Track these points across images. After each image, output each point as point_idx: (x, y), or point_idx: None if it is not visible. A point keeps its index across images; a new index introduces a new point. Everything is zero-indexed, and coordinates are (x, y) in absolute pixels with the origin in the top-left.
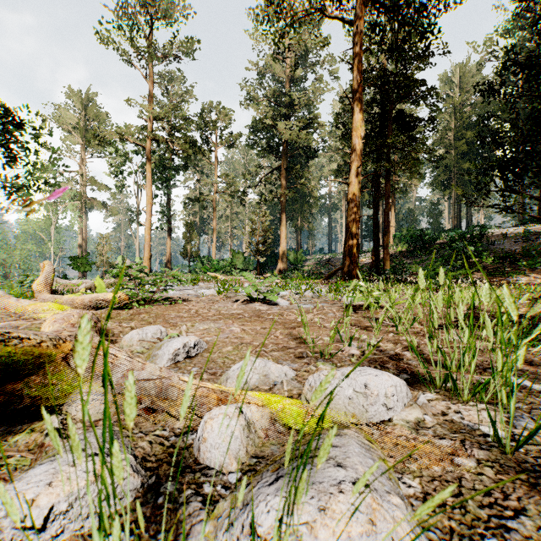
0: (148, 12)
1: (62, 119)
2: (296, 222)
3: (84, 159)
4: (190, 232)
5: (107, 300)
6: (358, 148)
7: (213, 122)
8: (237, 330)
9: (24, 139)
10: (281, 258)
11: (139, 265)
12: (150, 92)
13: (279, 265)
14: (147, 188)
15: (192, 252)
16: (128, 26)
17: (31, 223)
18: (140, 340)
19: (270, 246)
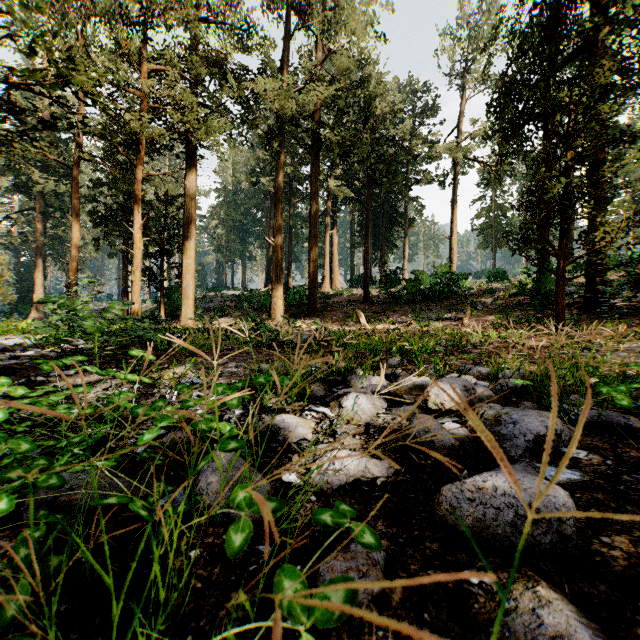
0: None
1: None
2: (66, 265)
3: None
4: None
5: None
6: (76, 244)
7: None
8: None
9: None
10: (37, 306)
11: None
12: None
13: (34, 313)
14: None
15: None
16: None
17: None
18: None
19: (26, 291)
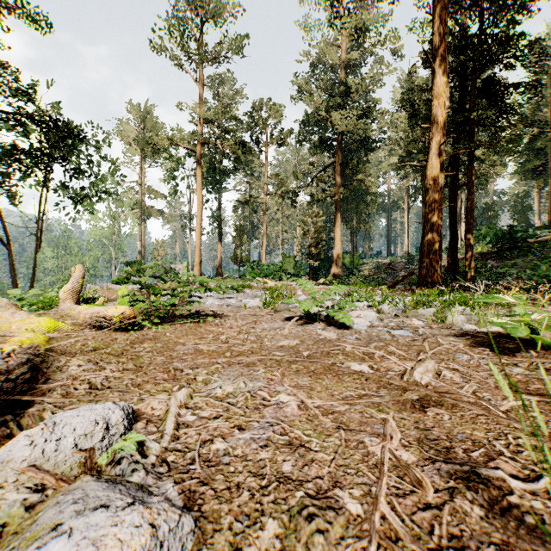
0: (198, 13)
1: (124, 133)
2: (351, 223)
3: (142, 169)
4: (240, 236)
5: (109, 317)
6: (441, 120)
7: (263, 121)
8: (292, 406)
9: (86, 150)
10: (336, 262)
11: (152, 268)
12: (200, 95)
13: (333, 269)
14: (197, 193)
15: (242, 256)
16: (179, 30)
17: (97, 231)
18: (32, 465)
19: (323, 249)
